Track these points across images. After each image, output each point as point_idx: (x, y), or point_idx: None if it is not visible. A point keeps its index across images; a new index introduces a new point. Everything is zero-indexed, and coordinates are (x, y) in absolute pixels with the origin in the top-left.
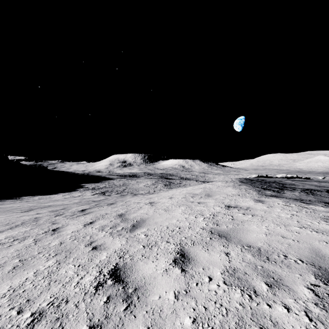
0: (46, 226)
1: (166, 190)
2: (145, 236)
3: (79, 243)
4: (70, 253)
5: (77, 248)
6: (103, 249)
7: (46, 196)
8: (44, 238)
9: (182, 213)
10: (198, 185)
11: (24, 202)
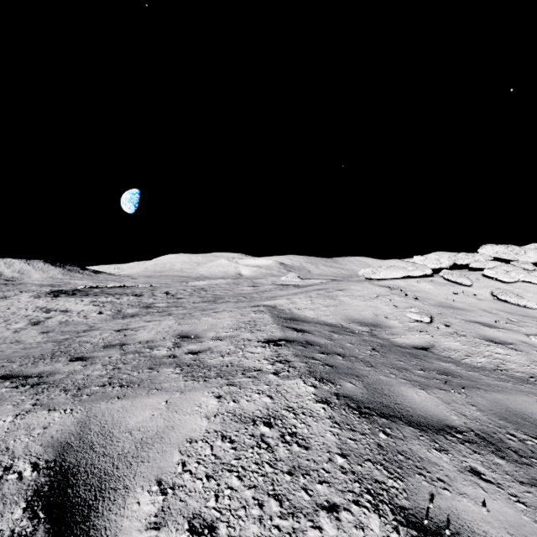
0: None
1: None
2: None
3: None
4: None
5: None
6: None
7: None
8: None
9: None
10: None
11: None
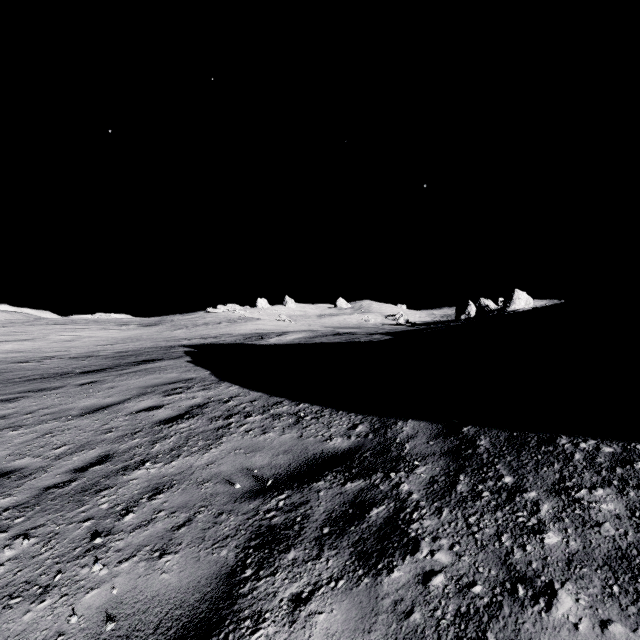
0: None
1: None
2: None
3: None
4: None
5: None
6: None
7: None
8: None
9: None
10: None
11: None
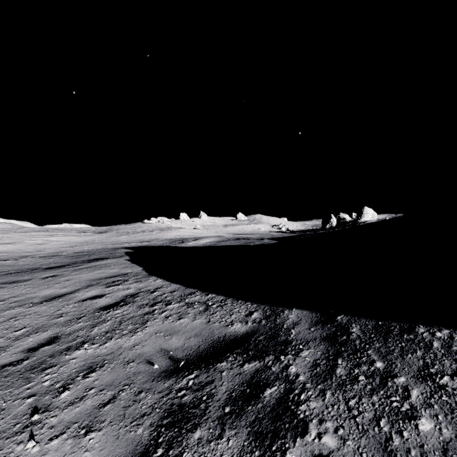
0: None
1: None
2: None
3: None
4: None
5: None
6: None
7: None
8: None
9: None
10: None
11: None
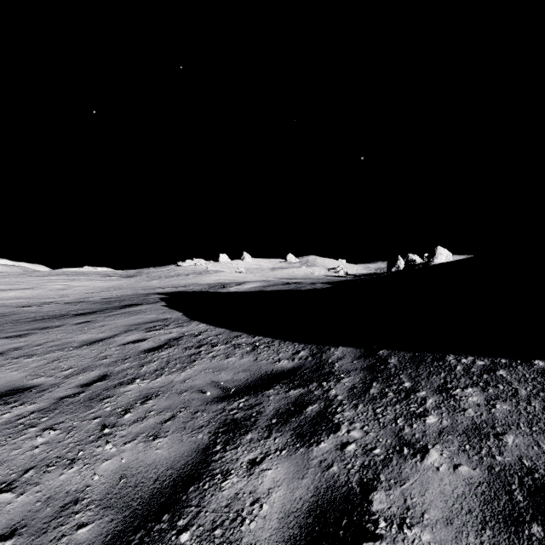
0: None
1: None
2: None
3: None
4: None
5: None
6: None
7: None
8: None
9: None
10: None
11: None
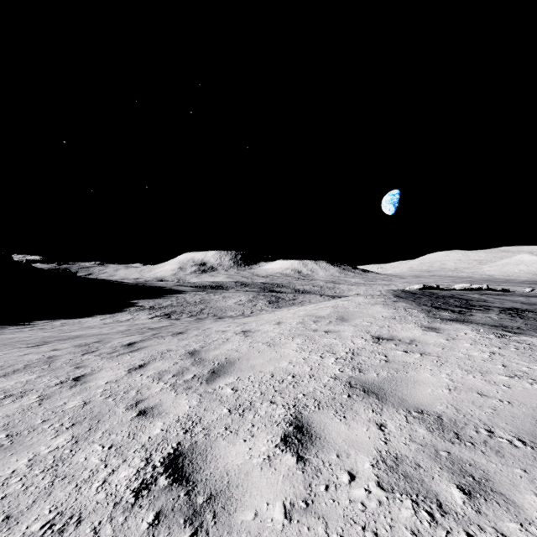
0: (64, 372)
1: (272, 310)
2: (232, 391)
3: (117, 403)
4: (98, 421)
5: (112, 412)
6: (157, 415)
7: (73, 320)
8: (57, 394)
9: (297, 350)
10: (325, 302)
11: (36, 331)
